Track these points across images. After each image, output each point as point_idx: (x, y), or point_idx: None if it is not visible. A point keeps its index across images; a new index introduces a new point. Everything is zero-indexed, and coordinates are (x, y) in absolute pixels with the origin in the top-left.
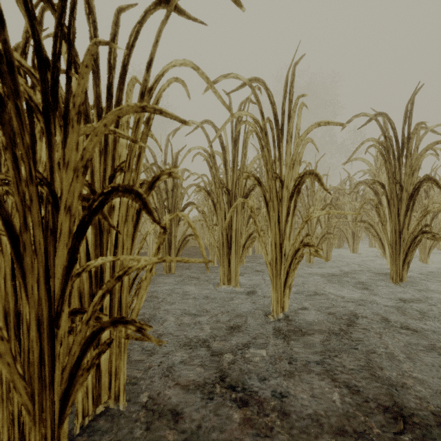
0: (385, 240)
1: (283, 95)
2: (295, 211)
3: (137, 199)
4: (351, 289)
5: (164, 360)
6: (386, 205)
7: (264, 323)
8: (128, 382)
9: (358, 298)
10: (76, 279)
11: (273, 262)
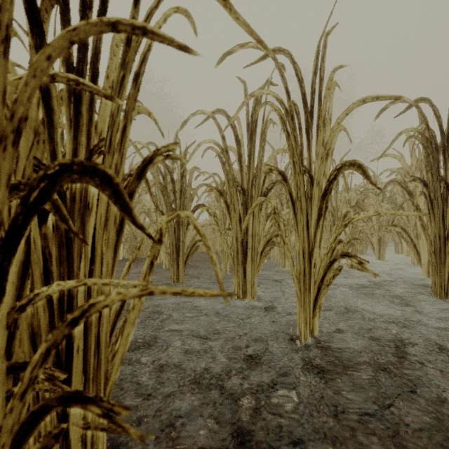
0: (420, 246)
1: (313, 71)
2: (326, 212)
3: (104, 186)
4: (388, 305)
5: (165, 405)
6: (424, 207)
7: (290, 350)
8: (115, 443)
9: (399, 317)
10: (17, 316)
11: (301, 275)
